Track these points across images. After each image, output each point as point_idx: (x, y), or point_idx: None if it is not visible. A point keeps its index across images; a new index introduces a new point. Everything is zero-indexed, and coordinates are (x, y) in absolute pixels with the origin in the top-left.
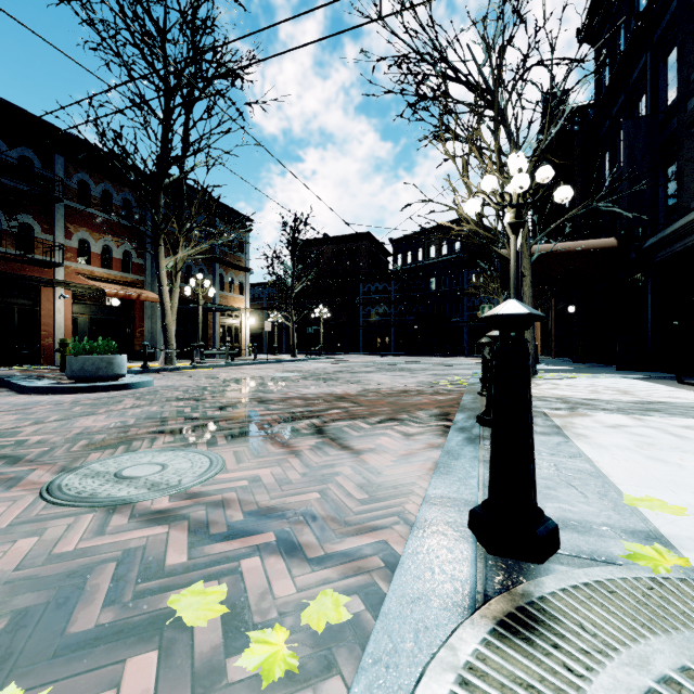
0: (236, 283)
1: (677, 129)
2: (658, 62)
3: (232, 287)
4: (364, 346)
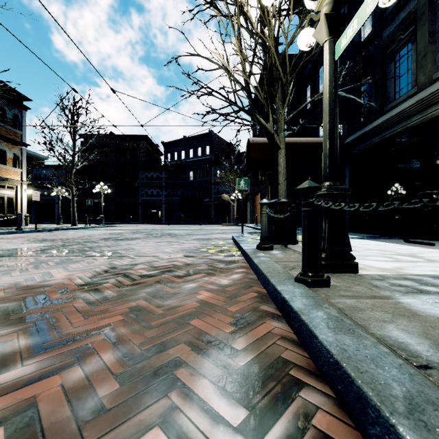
0: (10, 156)
1: (373, 53)
2: (353, 13)
3: (4, 159)
4: (143, 217)
